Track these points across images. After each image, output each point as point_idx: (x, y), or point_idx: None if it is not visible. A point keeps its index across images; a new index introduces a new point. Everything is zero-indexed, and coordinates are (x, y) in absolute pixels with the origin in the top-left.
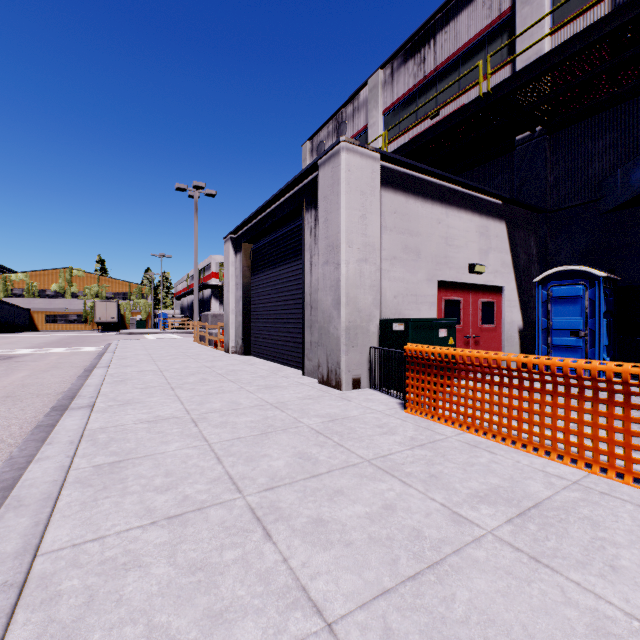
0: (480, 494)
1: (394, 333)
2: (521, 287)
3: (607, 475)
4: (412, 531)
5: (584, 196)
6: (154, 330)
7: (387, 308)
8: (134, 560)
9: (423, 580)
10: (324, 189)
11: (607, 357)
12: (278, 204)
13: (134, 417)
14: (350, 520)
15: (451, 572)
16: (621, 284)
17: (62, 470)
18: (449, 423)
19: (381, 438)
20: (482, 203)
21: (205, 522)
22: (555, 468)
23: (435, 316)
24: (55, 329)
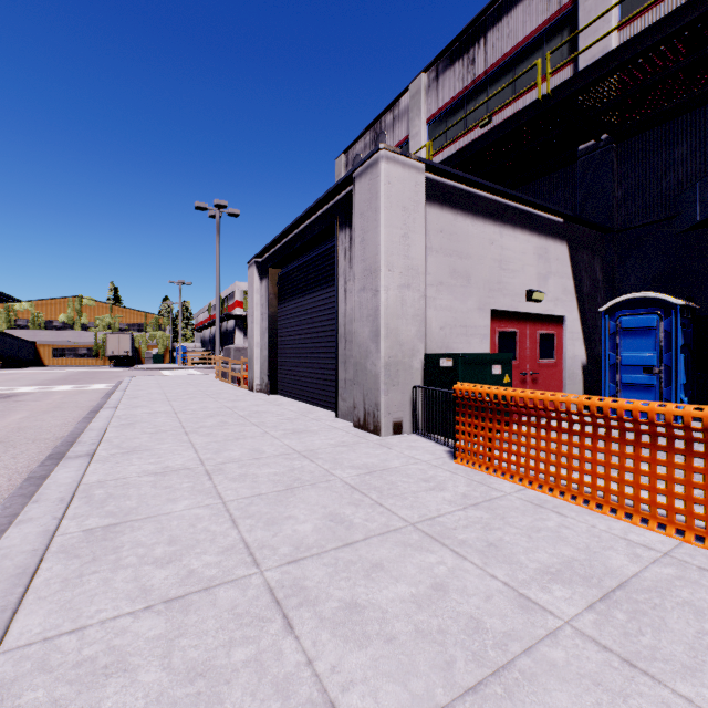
0: (551, 569)
1: (441, 370)
2: (585, 317)
3: (704, 545)
4: (470, 621)
5: (657, 213)
6: (172, 365)
7: (433, 341)
8: (118, 661)
9: (487, 693)
10: (360, 204)
11: (685, 397)
12: (308, 223)
13: (139, 468)
14: (392, 605)
15: (522, 681)
16: (700, 313)
17: (45, 536)
18: (507, 477)
19: (427, 495)
20: (541, 221)
21: (212, 607)
22: (639, 535)
23: (487, 350)
24: (63, 364)
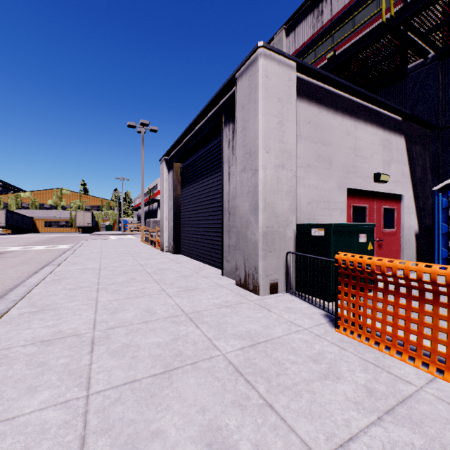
0: None
1: (313, 238)
2: (417, 195)
3: None
4: None
5: None
6: (117, 232)
7: (302, 214)
8: None
9: None
10: (241, 99)
11: None
12: (201, 125)
13: (31, 333)
14: None
15: None
16: None
17: None
18: (405, 358)
19: (324, 389)
20: (385, 118)
21: None
22: None
23: (345, 221)
24: (50, 231)
